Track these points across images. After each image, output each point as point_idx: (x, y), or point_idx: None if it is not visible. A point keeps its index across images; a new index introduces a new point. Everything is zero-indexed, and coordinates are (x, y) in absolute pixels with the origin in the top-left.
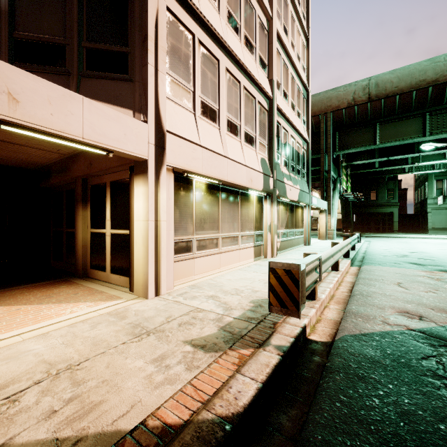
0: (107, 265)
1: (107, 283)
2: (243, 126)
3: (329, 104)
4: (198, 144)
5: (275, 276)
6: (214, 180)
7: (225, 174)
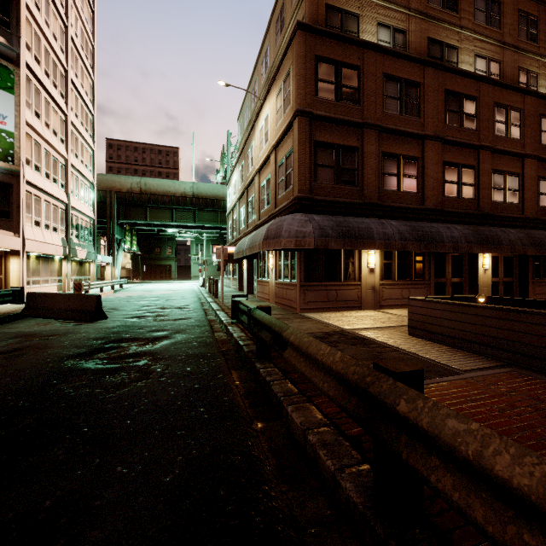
0: None
1: None
2: (52, 224)
3: (114, 185)
4: (35, 240)
5: (76, 285)
6: (40, 254)
7: (45, 250)
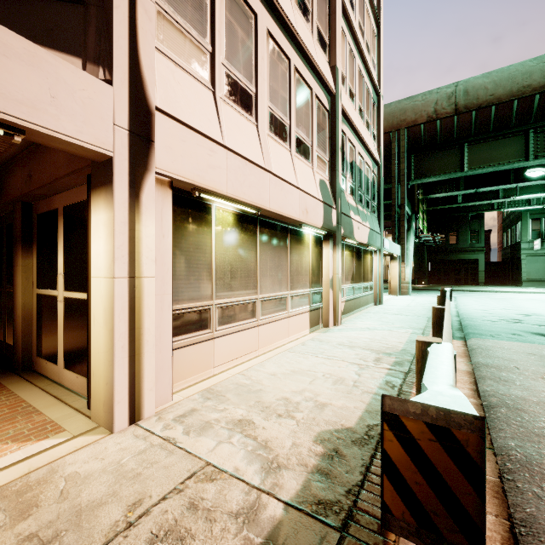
0: (60, 354)
1: (58, 385)
2: (294, 128)
3: (403, 118)
4: (218, 142)
5: (400, 436)
6: (247, 207)
7: (267, 198)
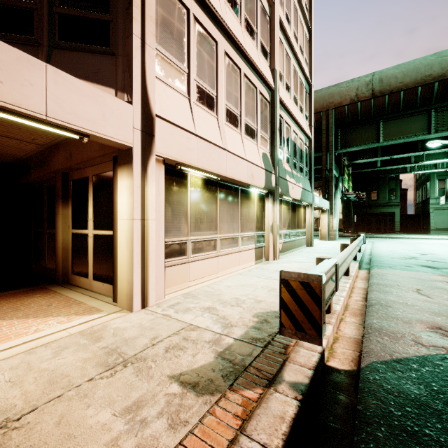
0: (90, 271)
1: (90, 291)
2: (243, 117)
3: (331, 100)
4: (193, 133)
5: (288, 289)
6: (211, 175)
7: (224, 168)
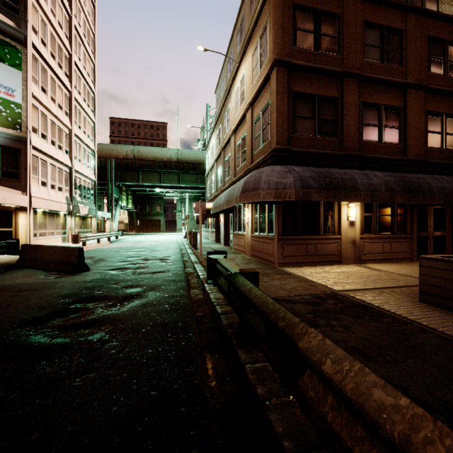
0: None
1: None
2: (57, 184)
3: (112, 153)
4: (41, 198)
5: (74, 237)
6: (46, 210)
7: (51, 207)
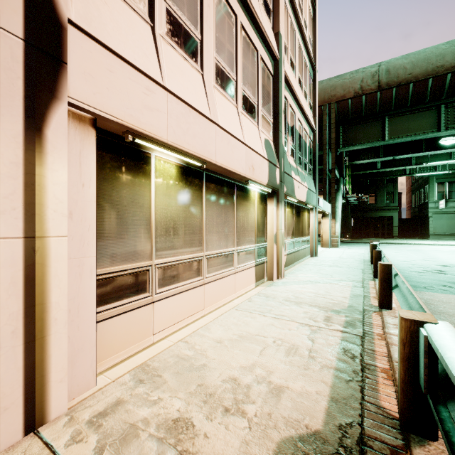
0: None
1: None
2: (240, 85)
3: (333, 93)
4: (157, 81)
5: None
6: (192, 159)
7: (213, 151)
